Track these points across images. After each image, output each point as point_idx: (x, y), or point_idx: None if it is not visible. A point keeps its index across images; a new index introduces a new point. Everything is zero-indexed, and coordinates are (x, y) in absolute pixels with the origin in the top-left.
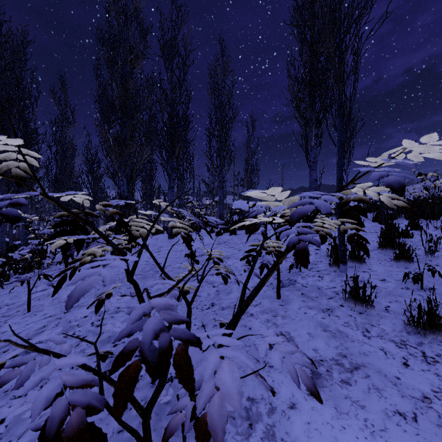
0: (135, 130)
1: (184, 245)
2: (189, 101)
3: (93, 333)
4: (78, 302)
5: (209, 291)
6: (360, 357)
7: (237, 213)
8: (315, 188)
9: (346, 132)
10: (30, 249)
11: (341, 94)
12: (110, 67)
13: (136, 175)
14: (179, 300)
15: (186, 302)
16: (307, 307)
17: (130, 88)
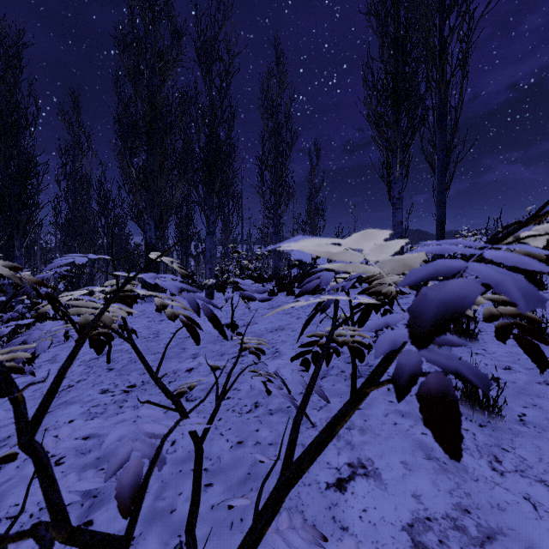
0: (165, 159)
1: (225, 309)
2: (234, 121)
3: (76, 451)
4: (66, 397)
5: (253, 382)
6: (493, 513)
7: (296, 266)
8: (401, 234)
9: (451, 152)
10: (11, 318)
11: (443, 99)
12: (132, 78)
13: (166, 217)
14: (150, 476)
15: (193, 438)
16: (398, 413)
17: (159, 105)
